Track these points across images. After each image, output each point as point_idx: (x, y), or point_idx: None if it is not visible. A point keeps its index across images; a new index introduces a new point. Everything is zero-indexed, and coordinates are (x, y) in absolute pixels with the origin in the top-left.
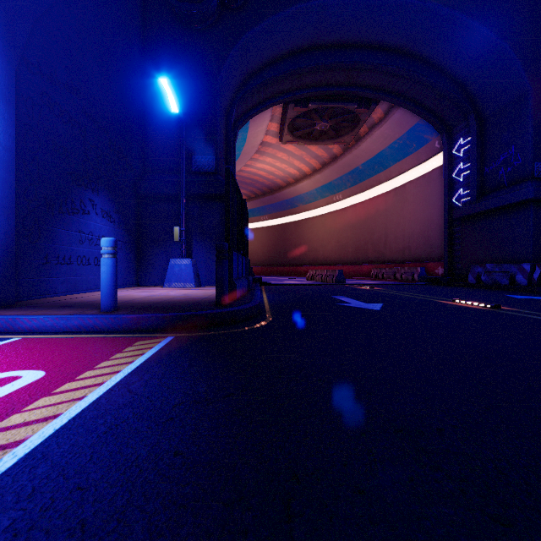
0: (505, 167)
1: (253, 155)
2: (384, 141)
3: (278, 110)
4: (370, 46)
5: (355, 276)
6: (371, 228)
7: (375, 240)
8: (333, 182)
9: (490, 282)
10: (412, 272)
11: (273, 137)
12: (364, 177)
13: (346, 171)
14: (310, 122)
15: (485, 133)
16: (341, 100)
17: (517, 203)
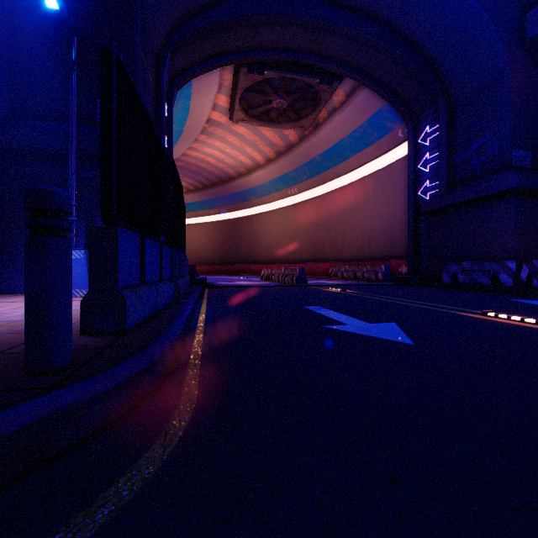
0: (479, 156)
1: (199, 136)
2: (344, 129)
3: (228, 78)
4: (338, 2)
5: (311, 275)
6: (328, 224)
7: (333, 237)
8: (288, 174)
9: (469, 282)
10: (376, 271)
11: (222, 114)
12: (321, 170)
13: (302, 162)
14: (265, 99)
15: (455, 119)
16: (302, 70)
17: (497, 193)
